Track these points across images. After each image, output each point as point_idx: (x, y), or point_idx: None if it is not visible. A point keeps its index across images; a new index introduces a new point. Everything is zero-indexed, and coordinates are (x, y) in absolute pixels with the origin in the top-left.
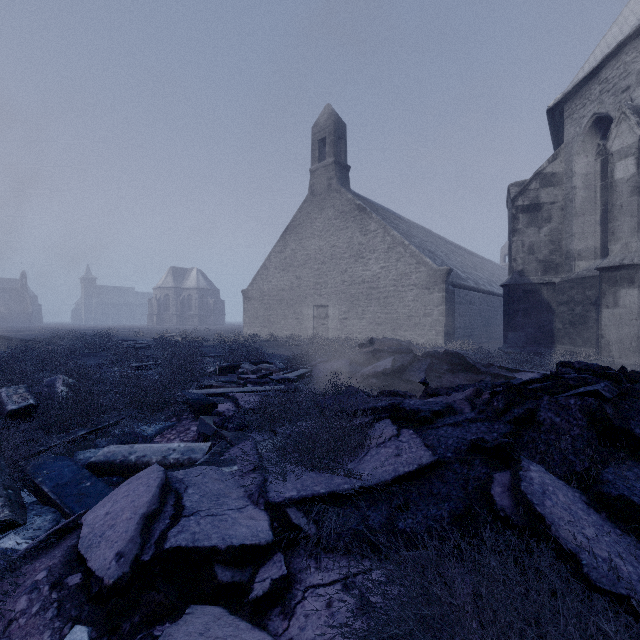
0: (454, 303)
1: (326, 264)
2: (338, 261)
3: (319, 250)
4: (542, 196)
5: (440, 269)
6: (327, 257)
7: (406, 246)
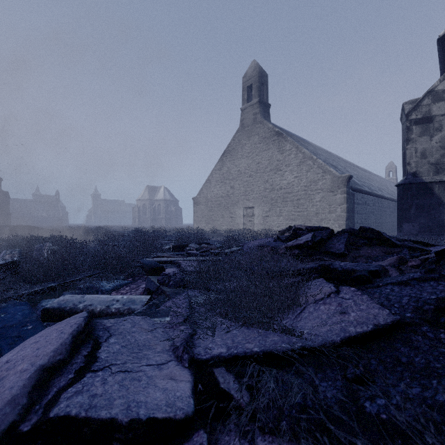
0: (353, 203)
1: (252, 177)
2: (261, 174)
3: (247, 167)
4: (434, 110)
5: (342, 176)
6: (253, 171)
7: (314, 160)
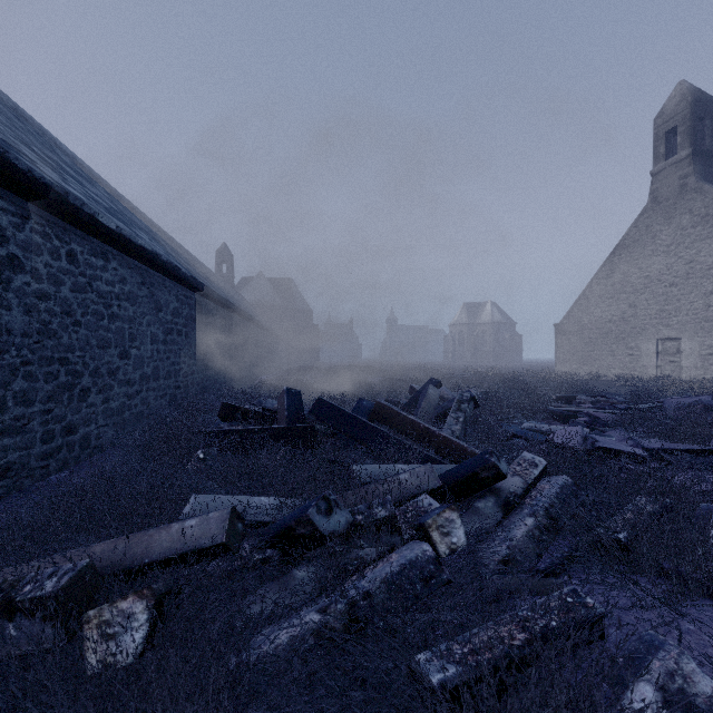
0: None
1: (677, 286)
2: (698, 280)
3: (665, 269)
4: None
5: None
6: (679, 277)
7: None
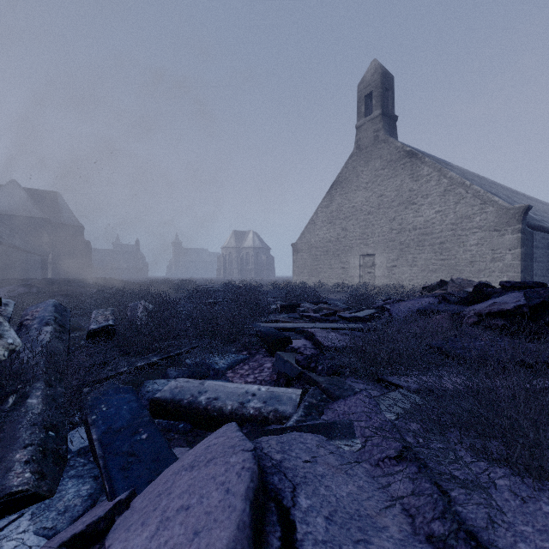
0: (531, 246)
1: (373, 214)
2: (386, 210)
3: (365, 201)
4: None
5: (514, 207)
6: (374, 207)
7: (467, 186)
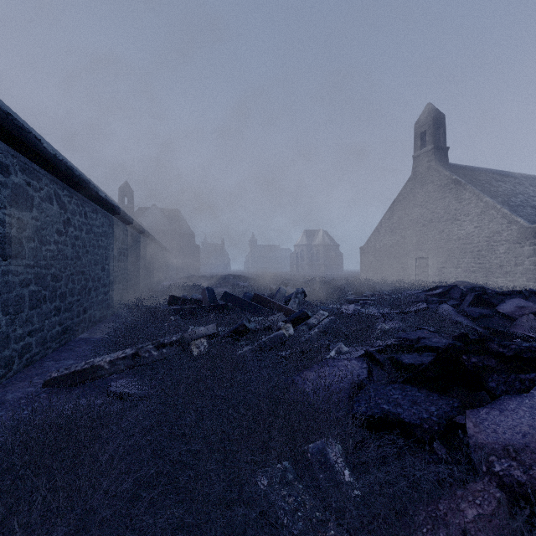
0: None
1: (426, 226)
2: (436, 224)
3: (420, 216)
4: None
5: (531, 227)
6: (427, 221)
7: (498, 209)
